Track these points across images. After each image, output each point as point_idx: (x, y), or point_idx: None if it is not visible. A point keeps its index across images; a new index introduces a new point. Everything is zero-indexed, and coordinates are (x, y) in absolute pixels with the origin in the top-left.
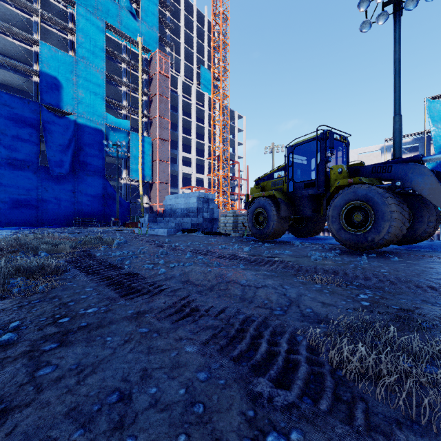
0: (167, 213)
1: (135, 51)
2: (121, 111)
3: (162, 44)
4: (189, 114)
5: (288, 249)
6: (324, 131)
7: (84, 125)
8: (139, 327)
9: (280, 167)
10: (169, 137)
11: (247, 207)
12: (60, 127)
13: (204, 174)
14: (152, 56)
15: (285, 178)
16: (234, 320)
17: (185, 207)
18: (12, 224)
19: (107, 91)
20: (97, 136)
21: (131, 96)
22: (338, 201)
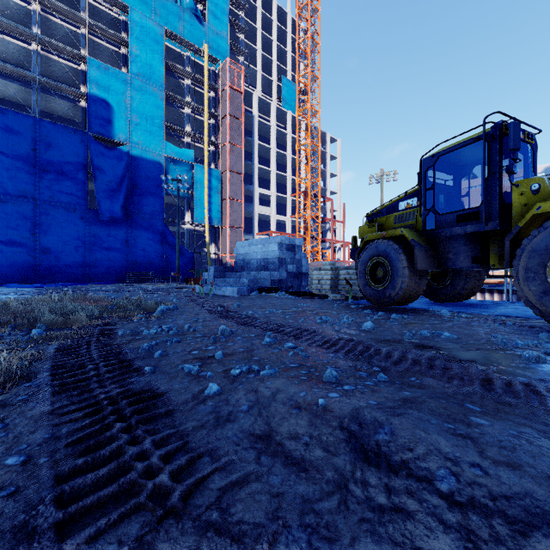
0: (239, 265)
1: (200, 62)
2: (183, 139)
3: (233, 53)
4: (267, 139)
5: (439, 326)
6: (498, 123)
7: (139, 158)
8: None
9: (410, 191)
10: (243, 169)
11: (355, 255)
12: (111, 161)
13: (287, 216)
14: (221, 67)
15: (420, 209)
16: None
17: (262, 257)
18: (56, 280)
19: (167, 115)
20: (154, 171)
21: (195, 120)
22: (542, 241)
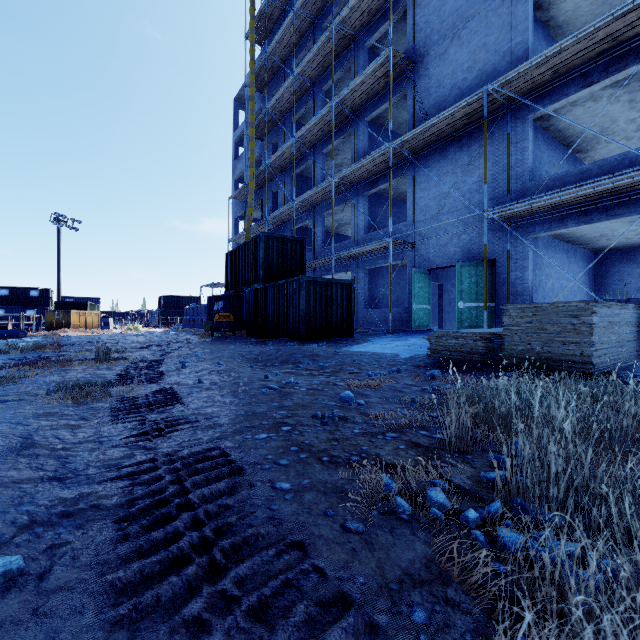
0: None
1: None
2: None
3: None
4: None
5: None
6: None
7: None
8: (218, 417)
9: None
10: None
11: None
12: None
13: None
14: None
15: None
16: (136, 414)
17: None
18: None
19: None
20: None
21: None
22: None
